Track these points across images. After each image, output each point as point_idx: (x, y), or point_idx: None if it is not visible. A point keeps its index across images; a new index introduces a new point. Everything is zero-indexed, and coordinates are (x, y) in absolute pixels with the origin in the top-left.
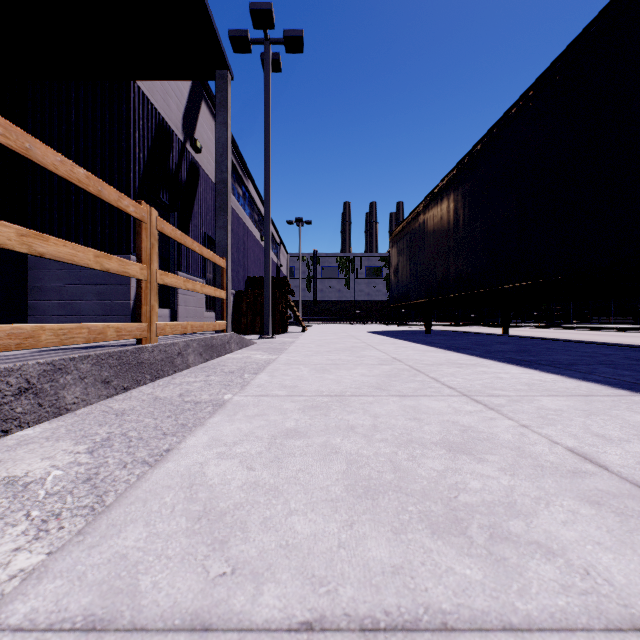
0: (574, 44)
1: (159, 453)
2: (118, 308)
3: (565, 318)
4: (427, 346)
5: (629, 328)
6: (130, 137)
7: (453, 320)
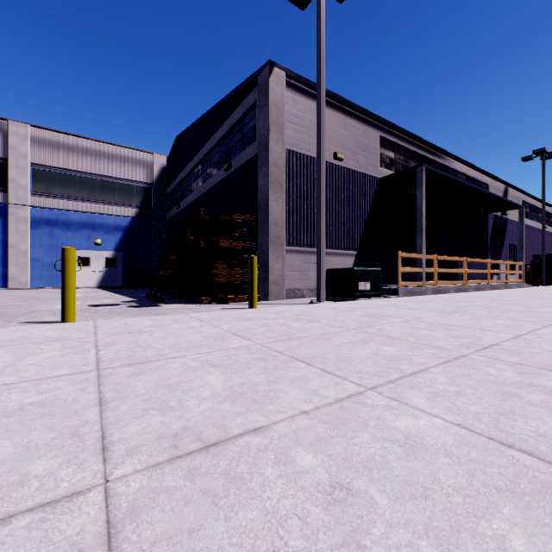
0: None
1: None
2: (484, 276)
3: None
4: None
5: None
6: (488, 229)
7: None
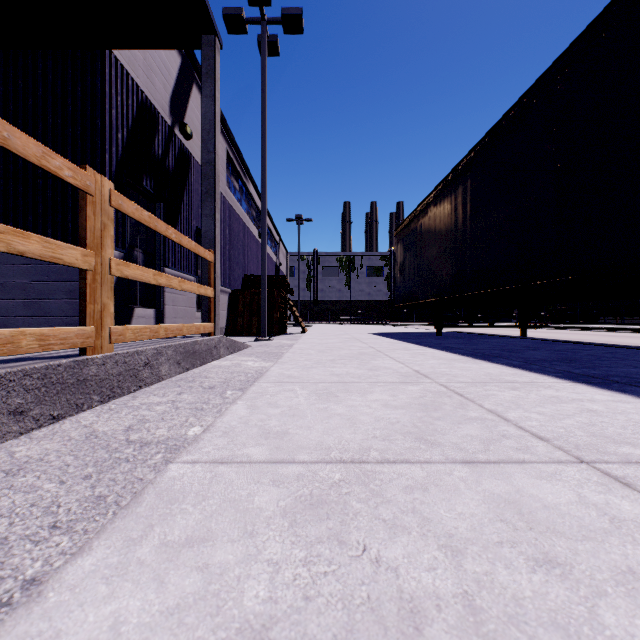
0: None
1: (6, 594)
2: None
3: (572, 318)
4: (448, 352)
5: None
6: (105, 113)
7: (466, 321)
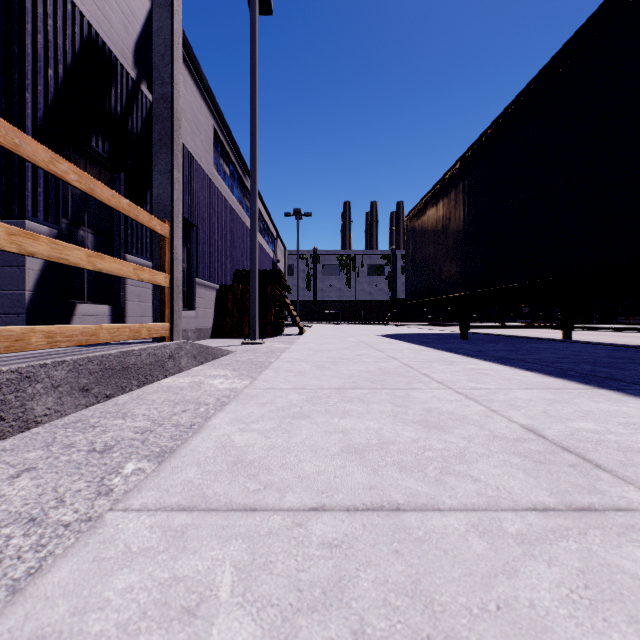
0: None
1: None
2: (5, 302)
3: (585, 318)
4: (519, 369)
5: None
6: (24, 35)
7: (497, 320)
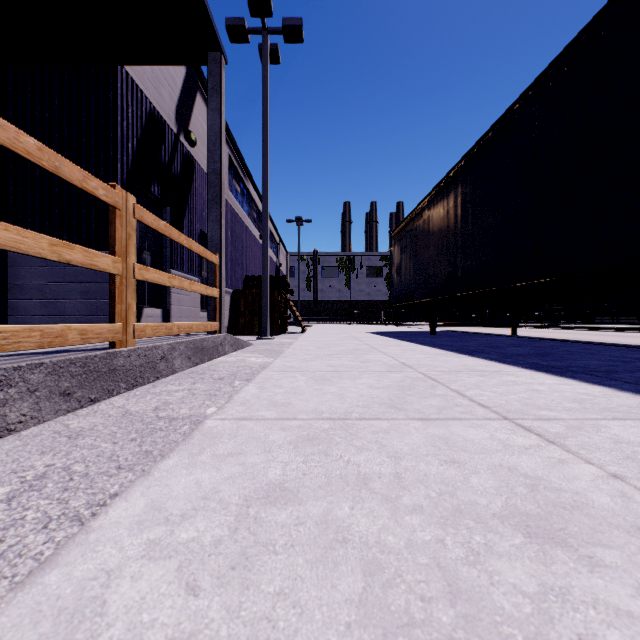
0: (603, 13)
1: (101, 501)
2: (104, 307)
3: (568, 318)
4: (436, 349)
5: (636, 328)
6: (117, 125)
7: (459, 320)
